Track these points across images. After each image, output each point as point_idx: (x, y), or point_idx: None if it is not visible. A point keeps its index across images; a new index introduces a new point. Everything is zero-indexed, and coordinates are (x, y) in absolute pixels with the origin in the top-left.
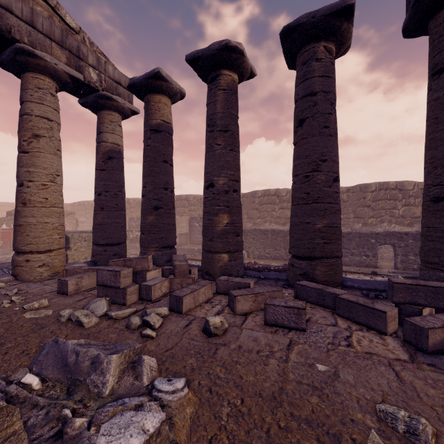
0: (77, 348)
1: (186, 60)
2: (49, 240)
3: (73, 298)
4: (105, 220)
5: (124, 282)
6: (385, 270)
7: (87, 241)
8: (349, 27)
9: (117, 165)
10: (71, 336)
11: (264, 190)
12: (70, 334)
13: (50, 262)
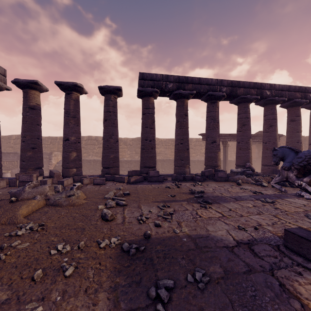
0: None
1: (55, 83)
2: None
3: (2, 190)
4: None
5: (34, 179)
6: None
7: None
8: (121, 93)
9: None
10: None
11: (88, 136)
12: None
13: None
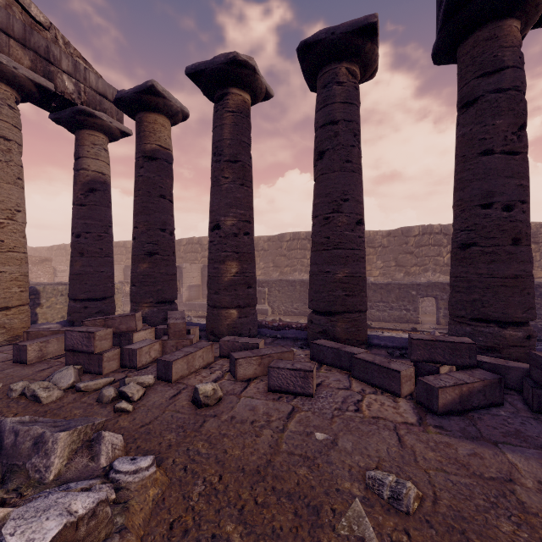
0: (17, 427)
1: (187, 74)
2: (6, 294)
3: (33, 368)
4: (85, 268)
5: (100, 345)
6: (426, 326)
7: (64, 296)
8: (373, 48)
9: (102, 199)
10: (22, 414)
11: (293, 233)
12: (21, 412)
13: (8, 323)
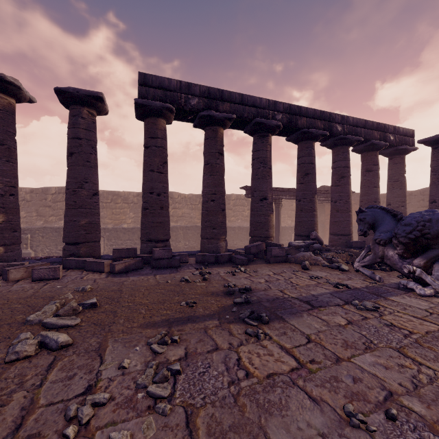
0: None
1: None
2: None
3: None
4: None
5: None
6: None
7: None
8: (103, 105)
9: None
10: None
11: (59, 187)
12: None
13: None
